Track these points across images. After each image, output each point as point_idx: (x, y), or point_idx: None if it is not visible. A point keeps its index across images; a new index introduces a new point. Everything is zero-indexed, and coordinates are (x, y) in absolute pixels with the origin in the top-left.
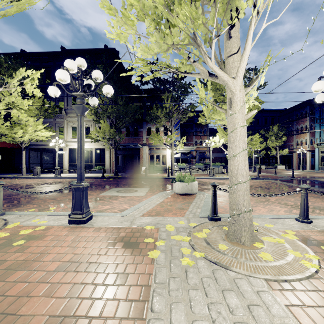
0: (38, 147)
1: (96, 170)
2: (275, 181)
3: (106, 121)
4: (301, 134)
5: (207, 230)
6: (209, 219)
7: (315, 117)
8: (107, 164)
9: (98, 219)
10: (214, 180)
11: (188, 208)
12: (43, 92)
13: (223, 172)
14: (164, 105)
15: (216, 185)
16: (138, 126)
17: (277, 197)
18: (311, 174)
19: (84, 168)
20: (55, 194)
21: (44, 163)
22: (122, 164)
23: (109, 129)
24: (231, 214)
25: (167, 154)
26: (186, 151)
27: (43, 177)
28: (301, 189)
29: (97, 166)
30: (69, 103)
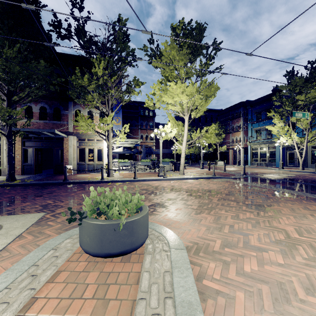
0: None
1: None
2: (236, 181)
3: None
4: (236, 133)
5: None
6: None
7: (246, 117)
8: (5, 161)
9: None
10: (166, 182)
11: None
12: None
13: (173, 169)
14: (93, 70)
15: None
16: (60, 107)
17: (284, 220)
18: (251, 170)
19: None
20: None
21: None
22: (33, 161)
23: None
24: None
25: (104, 148)
26: (130, 145)
27: None
28: (279, 193)
29: None
30: None
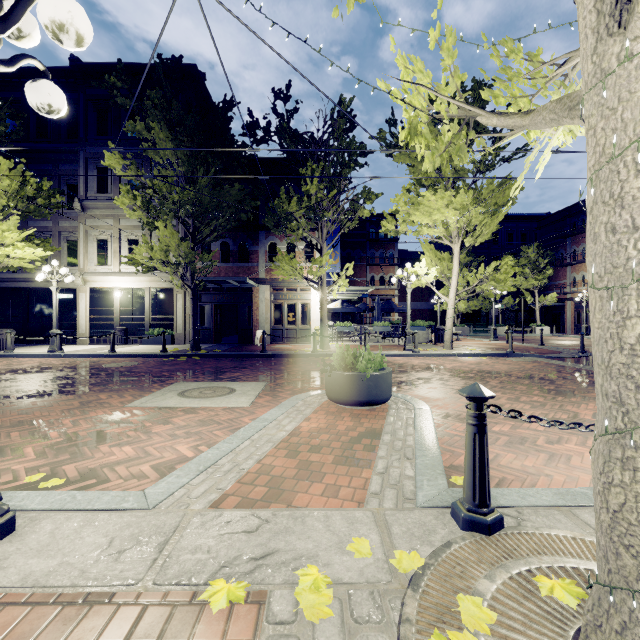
0: (18, 285)
1: (153, 338)
2: (552, 362)
3: (169, 224)
4: (582, 264)
5: (480, 609)
6: (461, 525)
7: None
8: (179, 323)
9: (33, 537)
10: (418, 359)
11: (374, 460)
12: (29, 160)
13: (432, 341)
14: (304, 188)
15: (487, 397)
16: (248, 241)
17: (589, 405)
18: None
19: (126, 332)
20: (6, 403)
21: (32, 321)
22: (212, 324)
23: (177, 242)
24: (634, 578)
25: (312, 302)
26: (352, 297)
27: (18, 355)
28: None
29: (155, 328)
30: (91, 185)
